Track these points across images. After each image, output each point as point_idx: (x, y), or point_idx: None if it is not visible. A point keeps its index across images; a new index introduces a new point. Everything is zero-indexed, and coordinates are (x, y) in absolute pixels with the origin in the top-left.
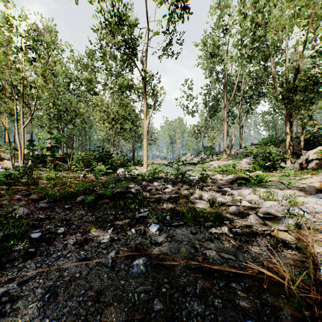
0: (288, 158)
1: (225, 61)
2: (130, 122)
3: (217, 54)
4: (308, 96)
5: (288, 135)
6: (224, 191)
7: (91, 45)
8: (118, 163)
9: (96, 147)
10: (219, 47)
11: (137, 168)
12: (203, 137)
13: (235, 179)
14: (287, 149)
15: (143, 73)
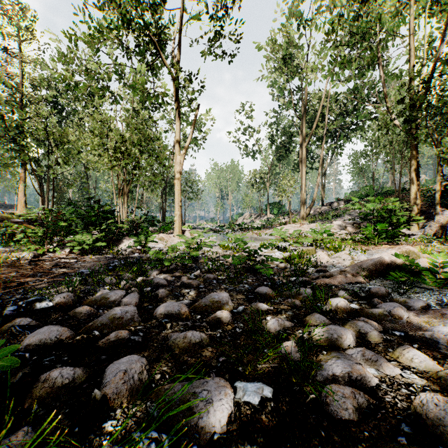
0: (416, 219)
1: (305, 69)
2: (154, 159)
3: (291, 62)
4: (445, 119)
5: (415, 181)
6: (395, 319)
7: (88, 28)
8: (130, 229)
9: (83, 198)
10: (296, 46)
11: (162, 237)
12: (268, 188)
13: (373, 267)
14: (412, 205)
15: (174, 70)
